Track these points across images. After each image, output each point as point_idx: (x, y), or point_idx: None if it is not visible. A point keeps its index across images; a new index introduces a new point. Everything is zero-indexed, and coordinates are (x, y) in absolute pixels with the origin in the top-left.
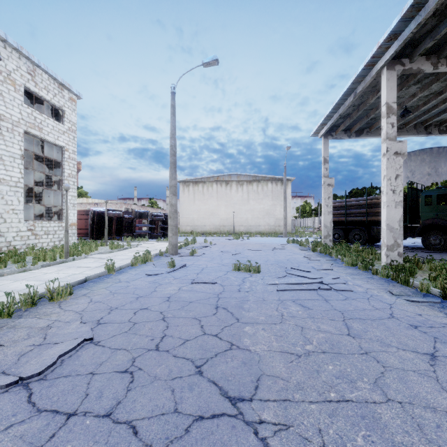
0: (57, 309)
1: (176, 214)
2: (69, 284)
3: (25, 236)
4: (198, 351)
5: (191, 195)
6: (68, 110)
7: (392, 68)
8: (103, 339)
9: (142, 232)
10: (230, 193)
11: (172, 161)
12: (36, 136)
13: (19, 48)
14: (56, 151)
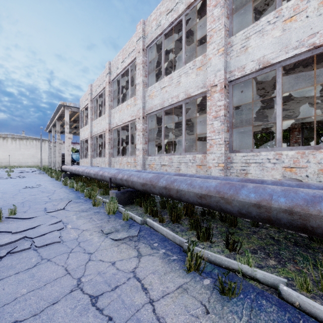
0: None
1: None
2: None
3: None
4: None
5: None
6: None
7: (54, 127)
8: None
9: None
10: (7, 144)
11: None
12: None
13: None
14: None
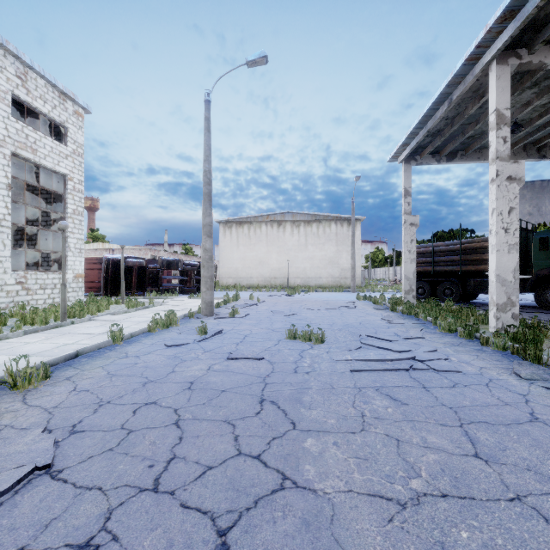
0: (18, 403)
1: (211, 261)
2: (45, 363)
3: (13, 291)
4: (224, 494)
5: (234, 239)
6: (73, 127)
7: (505, 61)
8: (70, 464)
9: (170, 286)
10: (284, 237)
11: (205, 192)
12: (29, 160)
13: (3, 42)
14: (58, 181)
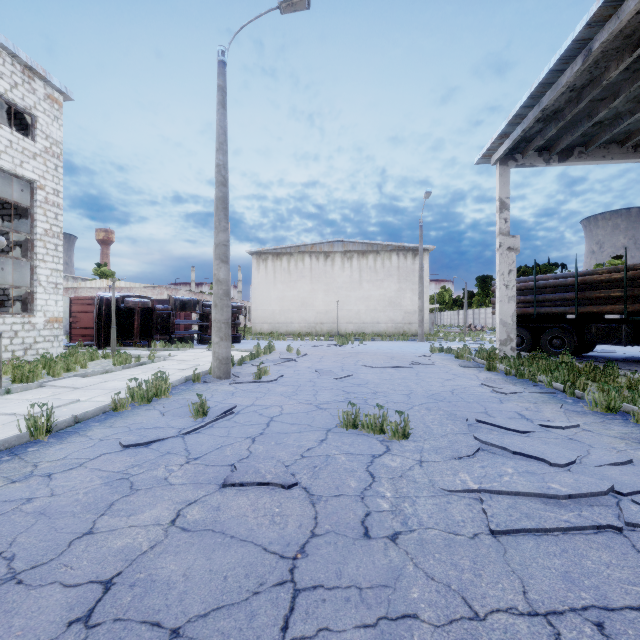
0: None
1: (227, 298)
2: None
3: None
4: None
5: (270, 275)
6: (45, 116)
7: None
8: None
9: (186, 334)
10: (332, 272)
11: (219, 196)
12: None
13: None
14: (24, 191)
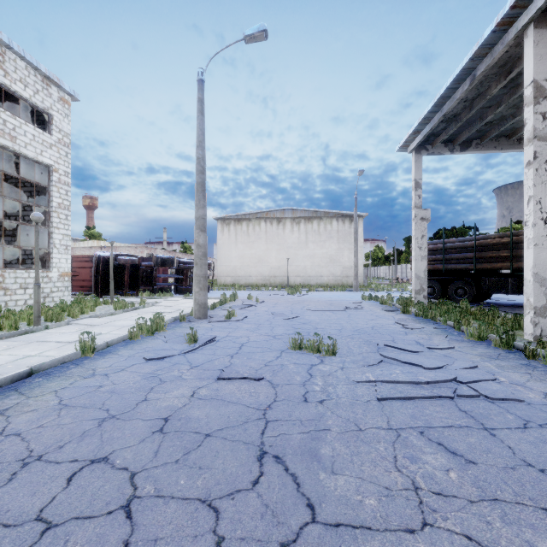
0: None
1: (205, 258)
2: None
3: None
4: None
5: (233, 237)
6: (58, 114)
7: (544, 25)
8: None
9: (165, 285)
10: (283, 234)
11: (198, 181)
12: (7, 148)
13: None
14: (42, 173)
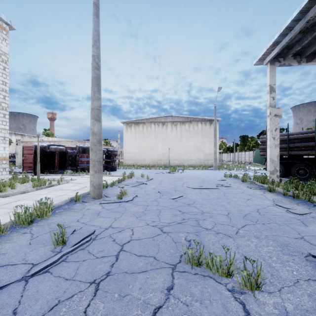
0: None
1: (99, 145)
2: None
3: None
4: None
5: (133, 134)
6: None
7: None
8: None
9: (85, 166)
10: (166, 132)
11: (93, 76)
12: None
13: None
14: None
